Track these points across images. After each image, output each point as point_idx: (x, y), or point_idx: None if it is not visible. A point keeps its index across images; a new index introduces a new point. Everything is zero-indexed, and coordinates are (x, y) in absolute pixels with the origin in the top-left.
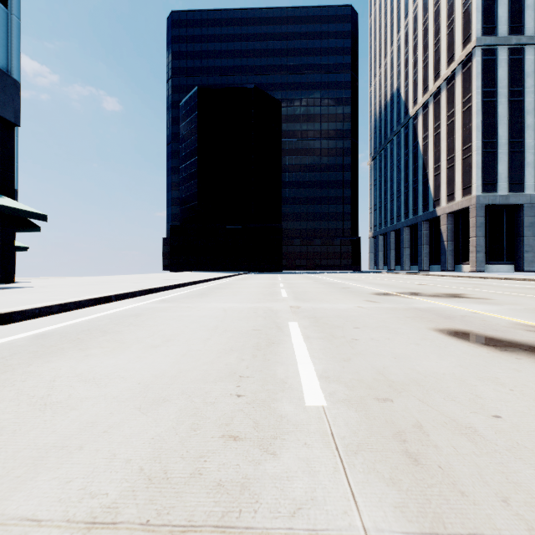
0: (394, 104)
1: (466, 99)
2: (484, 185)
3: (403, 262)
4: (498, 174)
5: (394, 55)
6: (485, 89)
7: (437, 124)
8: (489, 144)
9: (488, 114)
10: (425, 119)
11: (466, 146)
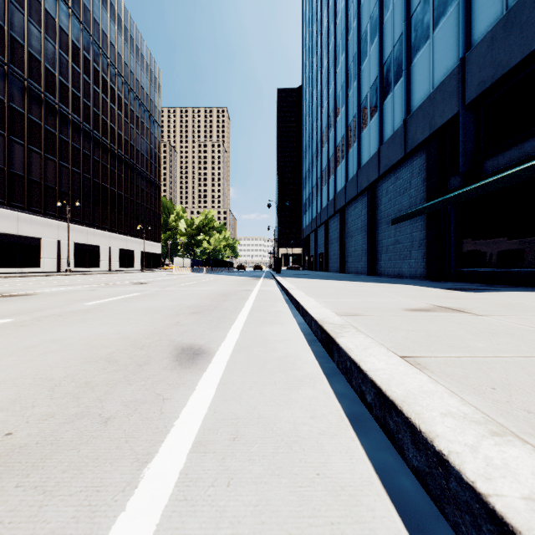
0: None
1: None
2: None
3: None
4: None
5: None
6: None
7: None
8: None
9: None
10: None
11: None
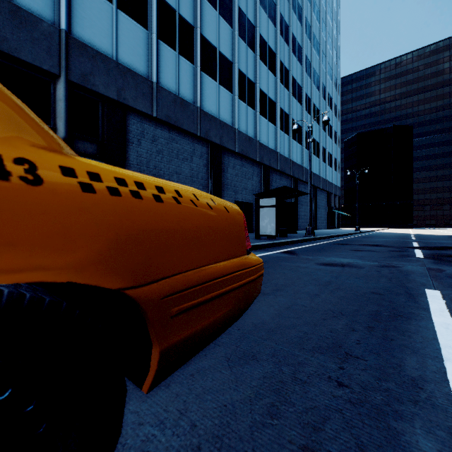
0: None
1: None
2: None
3: None
4: None
5: None
6: None
7: None
8: None
9: None
10: None
11: None
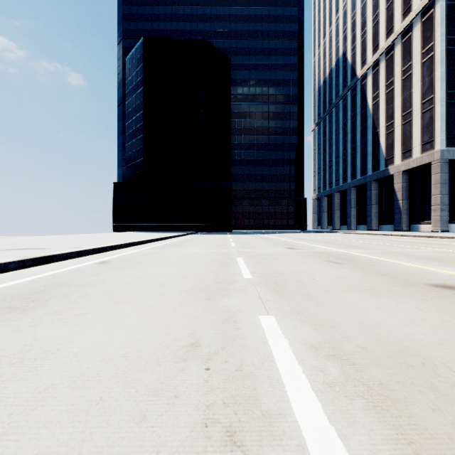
0: (340, 69)
1: (426, 49)
2: (448, 138)
3: (350, 221)
4: None
5: (340, 21)
6: (449, 36)
7: (390, 81)
8: (453, 95)
9: (453, 62)
10: (376, 78)
11: (426, 99)
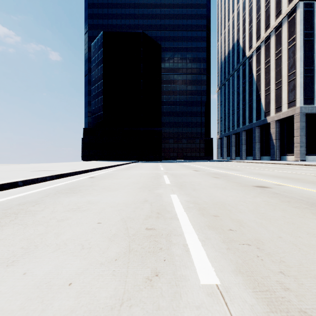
0: (235, 51)
1: (291, 40)
2: (305, 99)
3: (241, 154)
4: (315, 91)
5: (235, 18)
6: (305, 31)
7: (267, 60)
8: (308, 70)
9: (308, 49)
10: (258, 58)
11: (291, 72)
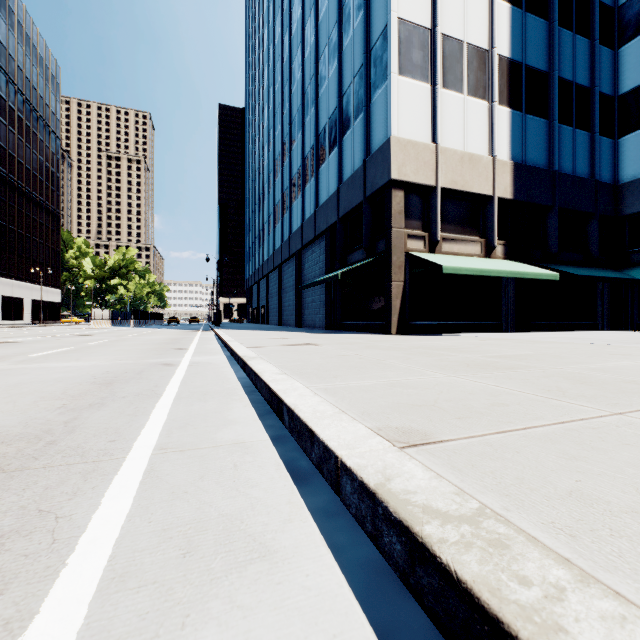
0: None
1: None
2: None
3: None
4: None
5: None
6: None
7: None
8: None
9: None
10: None
11: None
